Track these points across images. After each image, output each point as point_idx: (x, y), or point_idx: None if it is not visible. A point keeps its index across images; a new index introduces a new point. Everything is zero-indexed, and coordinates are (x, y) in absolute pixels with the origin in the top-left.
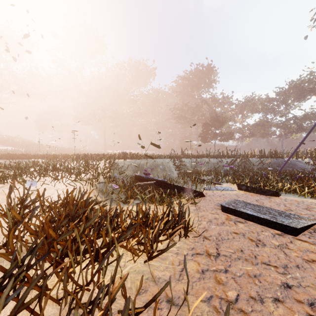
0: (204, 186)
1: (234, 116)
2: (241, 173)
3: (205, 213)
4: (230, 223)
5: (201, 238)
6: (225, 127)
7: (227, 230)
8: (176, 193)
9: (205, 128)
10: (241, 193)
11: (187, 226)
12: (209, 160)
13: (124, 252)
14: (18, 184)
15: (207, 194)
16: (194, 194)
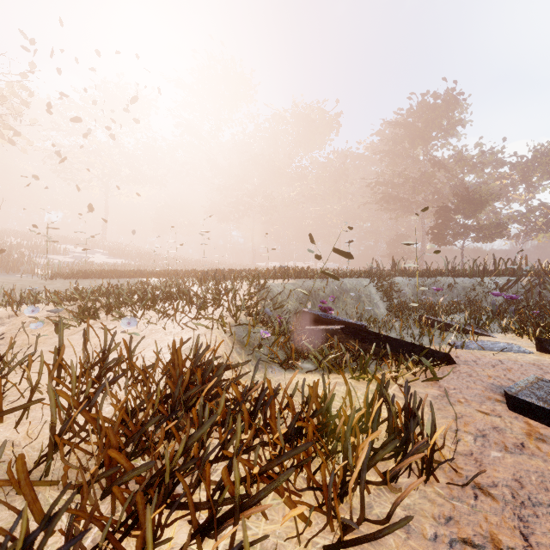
0: (448, 337)
1: (507, 190)
2: (537, 311)
3: (463, 410)
4: (542, 449)
5: (467, 488)
6: (485, 212)
7: (540, 473)
8: (387, 353)
9: (440, 216)
10: (548, 361)
11: (430, 453)
12: (454, 281)
13: (276, 501)
14: (113, 322)
15: (460, 359)
16: (431, 357)
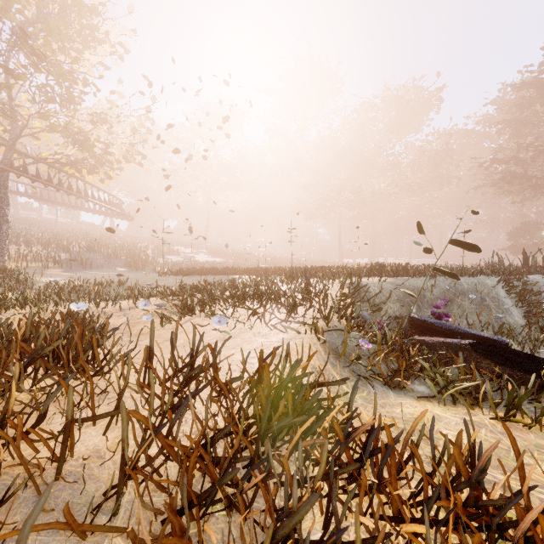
0: None
1: None
2: None
3: None
4: None
5: None
6: None
7: None
8: None
9: None
10: None
11: None
12: None
13: None
14: (207, 318)
15: None
16: None
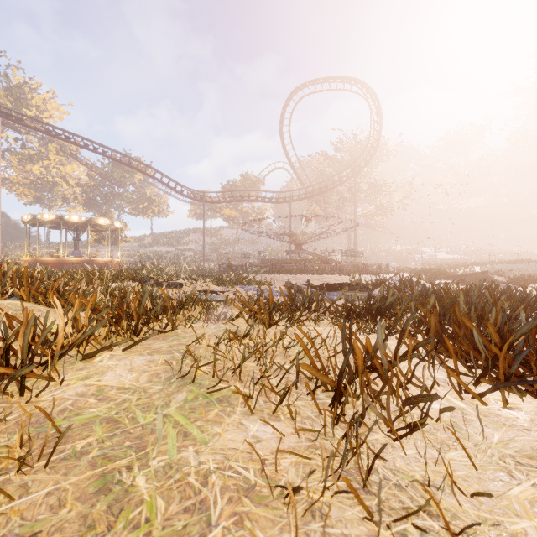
0: None
1: None
2: None
3: None
4: None
5: None
6: None
7: None
8: None
9: None
10: None
11: None
12: None
13: None
14: None
15: None
16: None
